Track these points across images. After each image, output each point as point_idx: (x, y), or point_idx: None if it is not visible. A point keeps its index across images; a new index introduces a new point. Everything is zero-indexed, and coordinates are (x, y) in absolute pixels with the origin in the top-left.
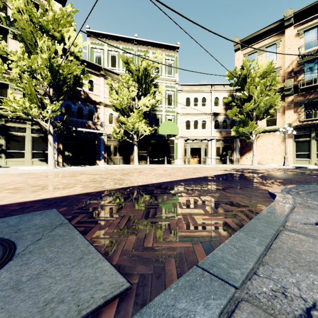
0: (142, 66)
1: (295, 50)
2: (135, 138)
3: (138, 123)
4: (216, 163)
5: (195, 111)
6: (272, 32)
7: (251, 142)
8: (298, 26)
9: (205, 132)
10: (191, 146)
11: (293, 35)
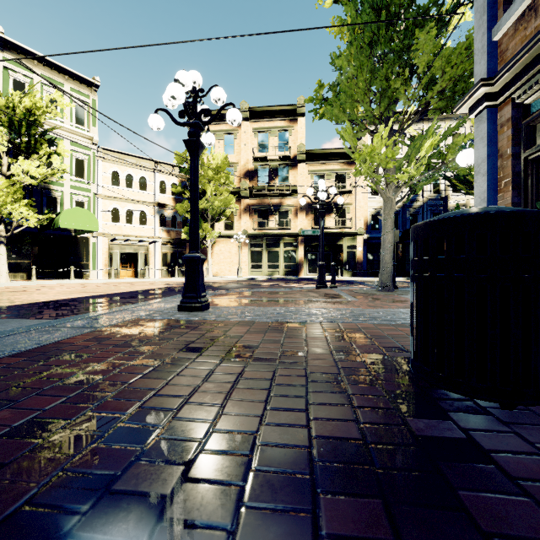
0: (22, 104)
1: (251, 149)
2: (3, 231)
3: (12, 206)
4: (163, 276)
5: (129, 196)
6: None
7: (207, 249)
8: (253, 123)
9: (145, 230)
10: (121, 249)
11: (249, 131)
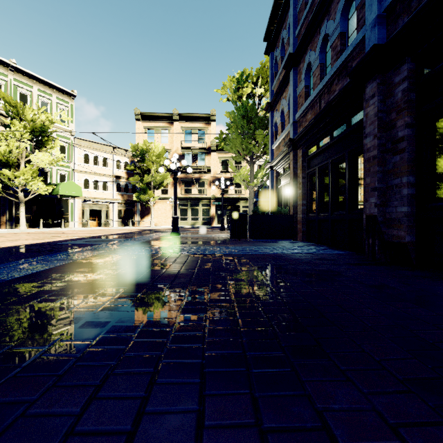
0: (40, 118)
1: (180, 140)
2: (23, 197)
3: (33, 181)
4: (118, 225)
5: (95, 170)
6: (165, 119)
7: (150, 207)
8: (181, 123)
9: (107, 194)
10: (90, 207)
11: (179, 128)
